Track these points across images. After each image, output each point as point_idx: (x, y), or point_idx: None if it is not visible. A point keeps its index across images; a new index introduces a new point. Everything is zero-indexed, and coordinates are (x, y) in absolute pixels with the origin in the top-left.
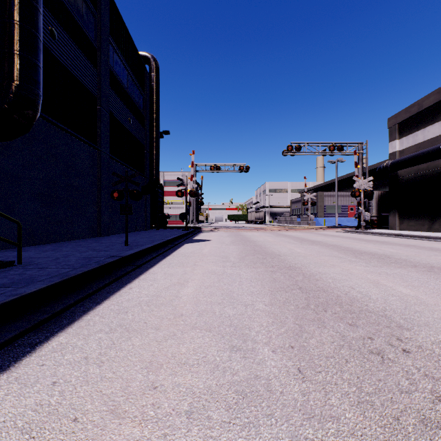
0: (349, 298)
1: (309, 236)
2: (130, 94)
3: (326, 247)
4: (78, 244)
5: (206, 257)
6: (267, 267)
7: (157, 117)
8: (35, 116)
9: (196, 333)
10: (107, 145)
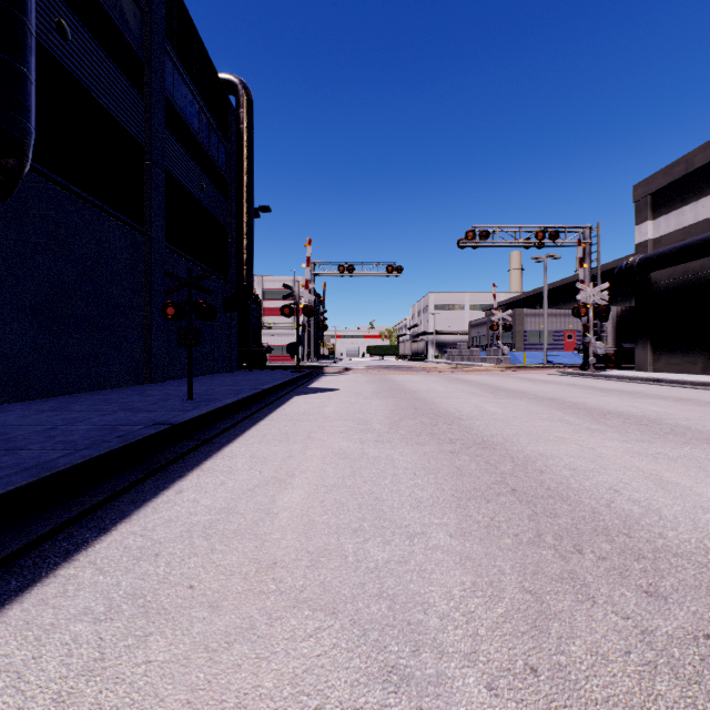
0: (617, 515)
1: (503, 381)
2: (203, 144)
3: (539, 401)
4: (105, 399)
5: (330, 422)
6: (441, 443)
7: (249, 183)
8: (21, 169)
9: (301, 620)
10: (163, 228)
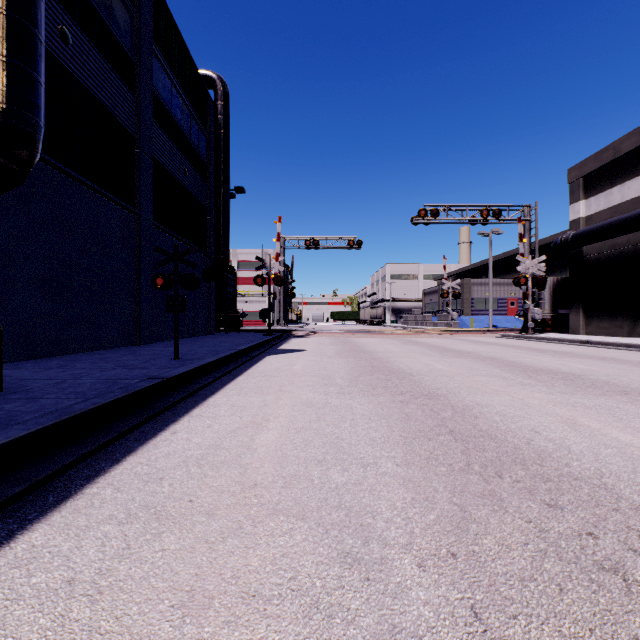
0: (534, 450)
1: (451, 343)
2: (186, 133)
3: (481, 360)
4: (102, 358)
5: (298, 377)
6: (393, 395)
7: (226, 167)
8: (32, 159)
9: (278, 523)
10: (150, 208)
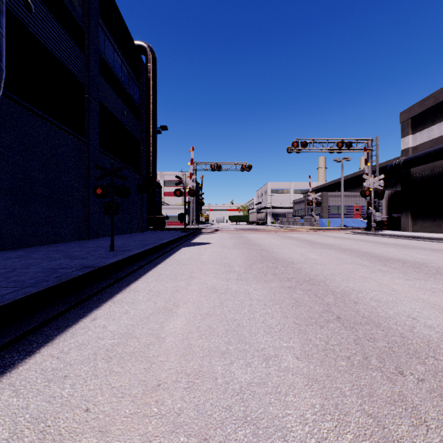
0: (421, 339)
1: (317, 238)
2: (124, 85)
3: (343, 251)
4: (55, 249)
5: (205, 265)
6: (281, 281)
7: (154, 111)
8: None
9: None
10: (97, 138)
